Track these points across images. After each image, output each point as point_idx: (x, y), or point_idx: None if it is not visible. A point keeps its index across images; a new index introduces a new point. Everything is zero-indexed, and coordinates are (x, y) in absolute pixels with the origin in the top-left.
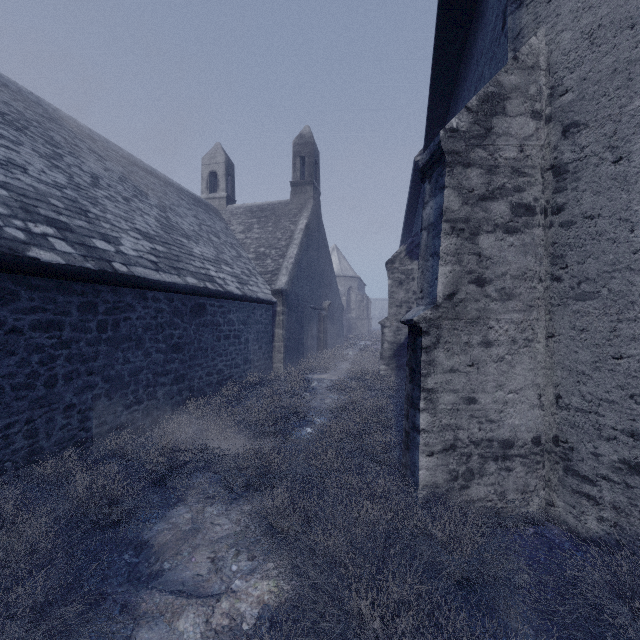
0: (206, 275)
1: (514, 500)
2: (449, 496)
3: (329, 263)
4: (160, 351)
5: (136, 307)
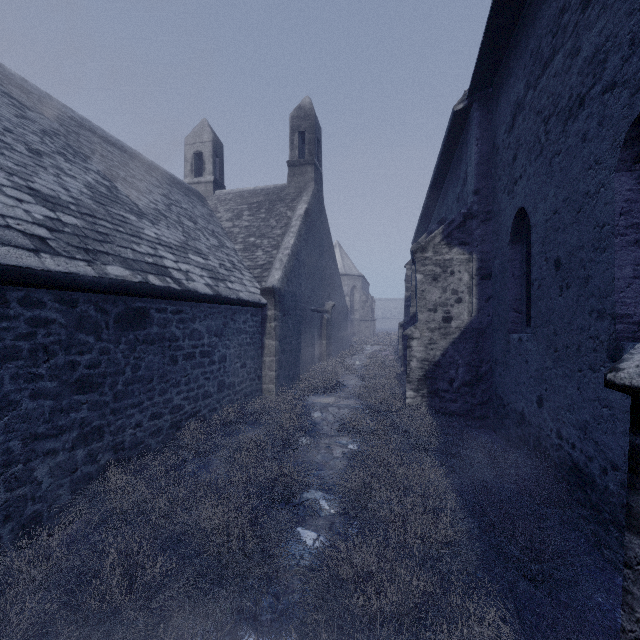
0: (154, 265)
1: None
2: None
3: (332, 258)
4: (43, 395)
5: None
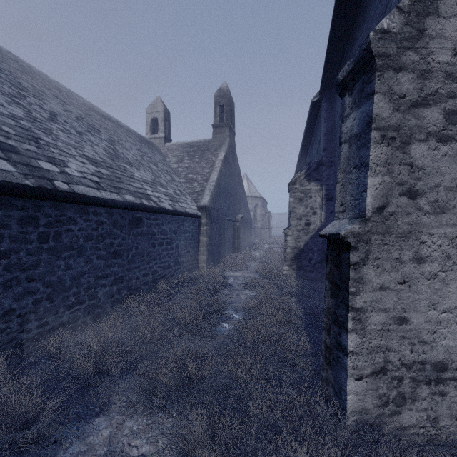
0: (143, 194)
1: (448, 426)
2: (379, 422)
3: (241, 186)
4: (101, 257)
5: (77, 220)
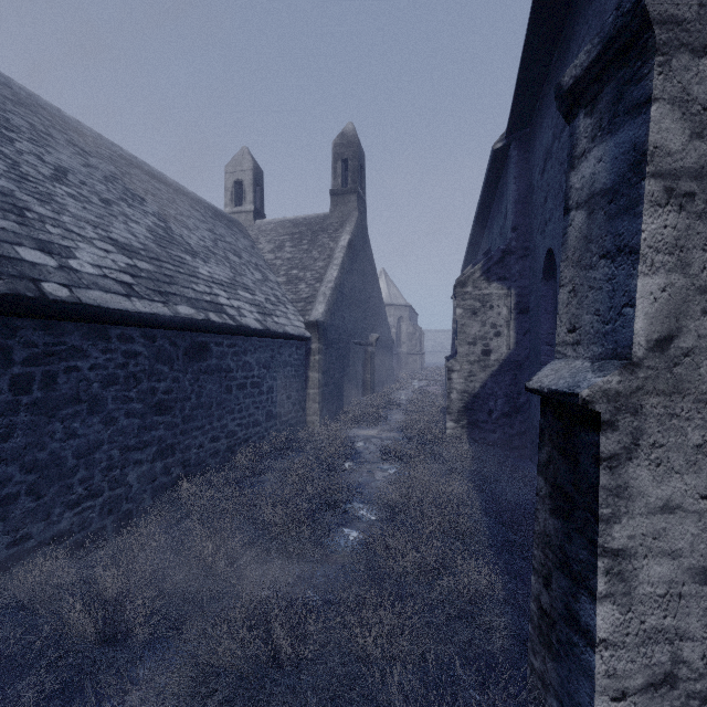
0: (212, 303)
1: None
2: None
3: (377, 289)
4: (133, 414)
5: (89, 351)
